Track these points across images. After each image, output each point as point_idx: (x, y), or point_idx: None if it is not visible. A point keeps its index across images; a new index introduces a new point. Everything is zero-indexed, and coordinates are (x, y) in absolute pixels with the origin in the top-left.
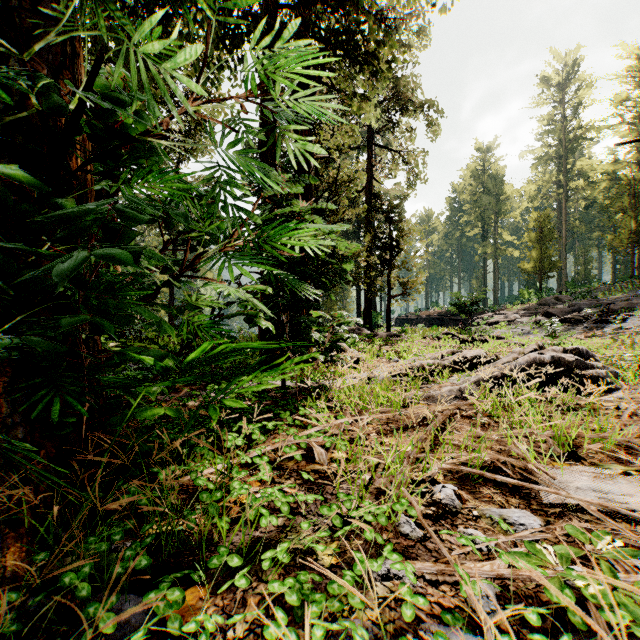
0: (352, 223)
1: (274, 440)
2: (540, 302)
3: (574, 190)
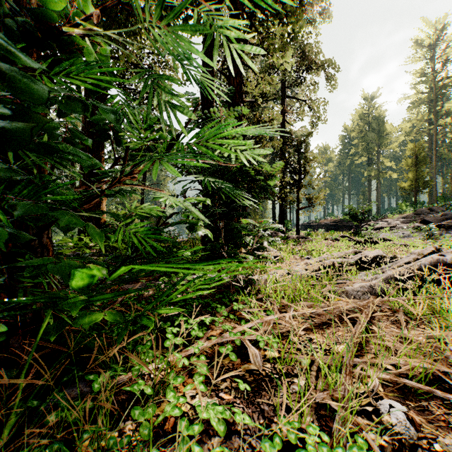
0: (269, 156)
1: (211, 337)
2: (416, 212)
3: (442, 126)
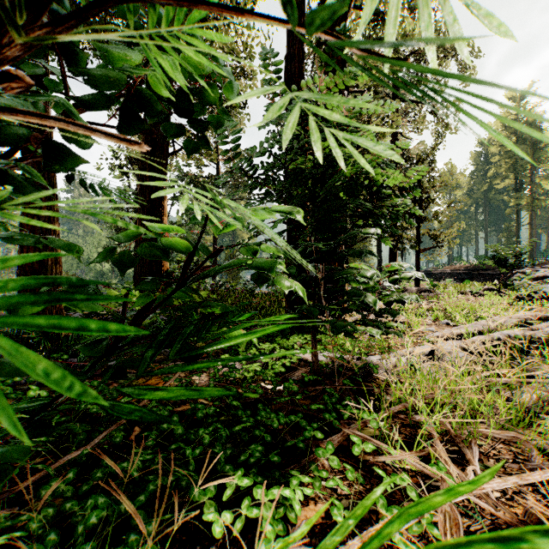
0: None
1: None
2: None
3: None
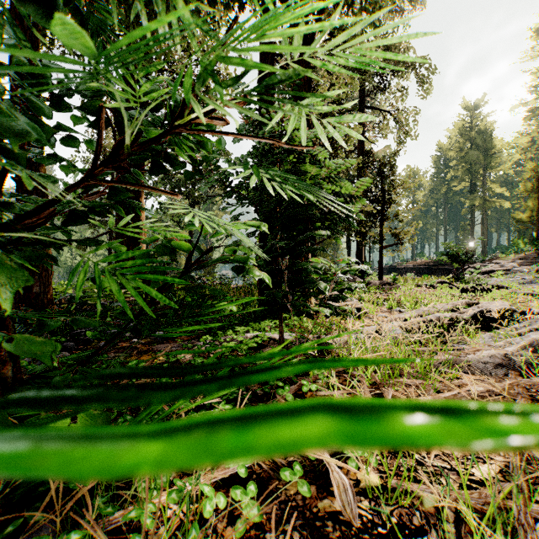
0: None
1: None
2: (538, 251)
3: None
